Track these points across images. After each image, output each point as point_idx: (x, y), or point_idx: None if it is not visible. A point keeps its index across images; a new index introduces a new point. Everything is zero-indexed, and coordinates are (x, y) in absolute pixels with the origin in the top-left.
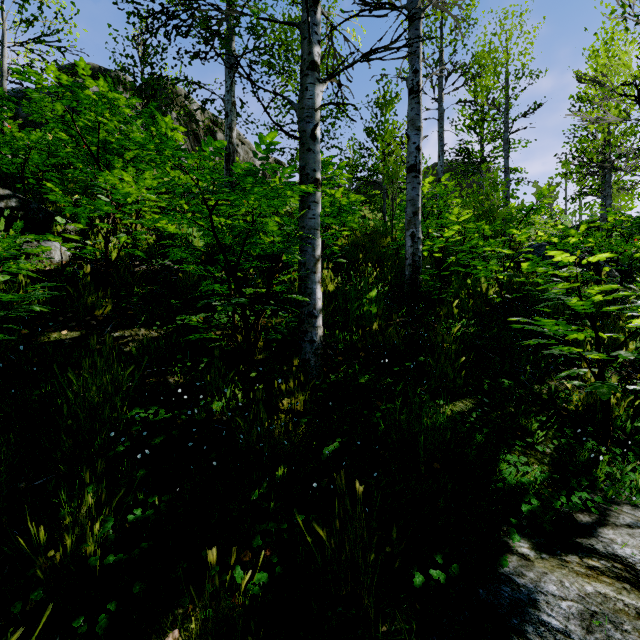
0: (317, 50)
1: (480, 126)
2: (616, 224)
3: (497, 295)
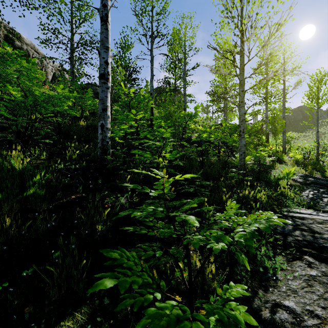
0: None
1: (174, 70)
2: (225, 128)
3: (165, 166)
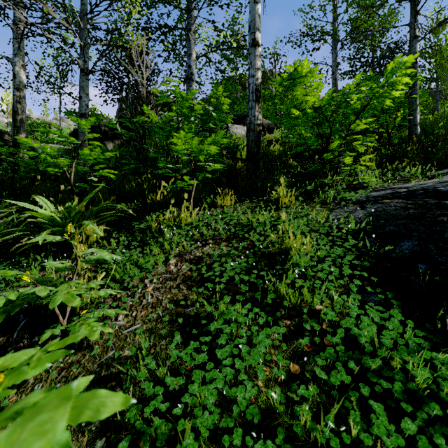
0: (417, 31)
1: None
2: None
3: None
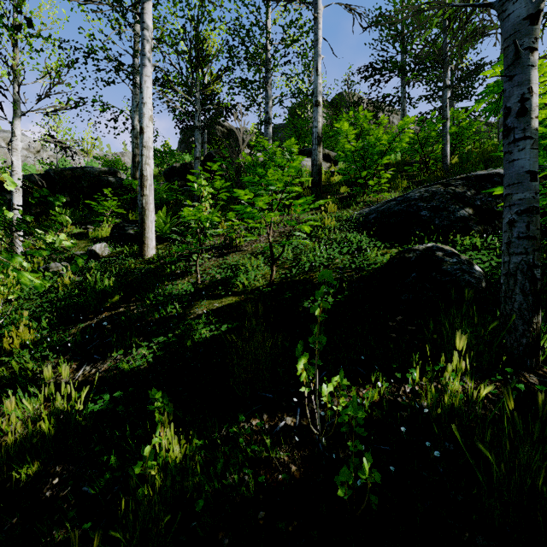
0: (447, 82)
1: None
2: None
3: None
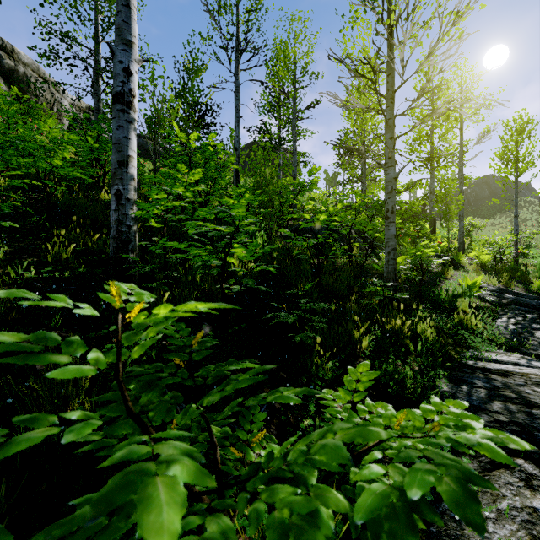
0: None
1: (277, 111)
2: (362, 205)
3: (249, 274)
